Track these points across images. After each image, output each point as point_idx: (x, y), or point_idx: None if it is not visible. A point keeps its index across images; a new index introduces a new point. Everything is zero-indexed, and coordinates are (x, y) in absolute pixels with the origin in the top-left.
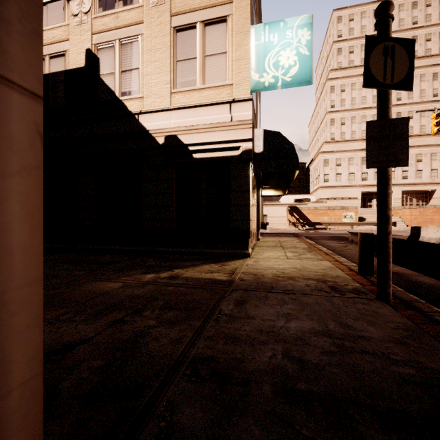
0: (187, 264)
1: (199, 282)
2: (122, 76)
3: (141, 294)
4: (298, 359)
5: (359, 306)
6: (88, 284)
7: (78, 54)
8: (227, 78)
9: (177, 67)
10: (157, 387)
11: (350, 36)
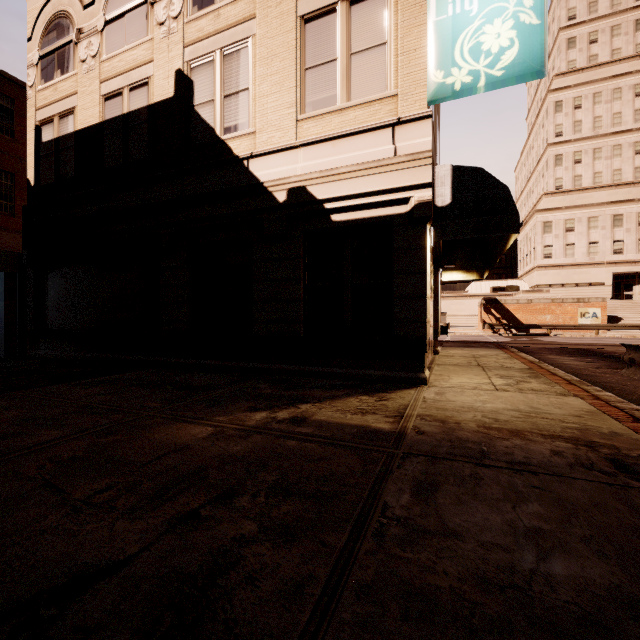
0: (321, 394)
1: (342, 434)
2: (225, 104)
3: (239, 454)
4: None
5: None
6: (161, 428)
7: (165, 80)
8: (388, 86)
9: (307, 79)
10: None
11: (592, 15)
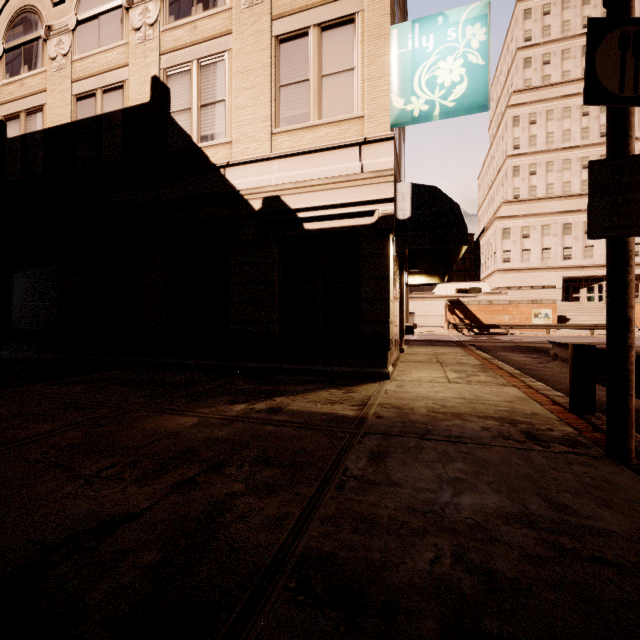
0: (295, 389)
1: (313, 420)
2: (202, 113)
3: (224, 437)
4: (481, 569)
5: (578, 469)
6: (149, 419)
7: (141, 85)
8: (356, 108)
9: (281, 95)
10: (241, 611)
11: (545, 39)
